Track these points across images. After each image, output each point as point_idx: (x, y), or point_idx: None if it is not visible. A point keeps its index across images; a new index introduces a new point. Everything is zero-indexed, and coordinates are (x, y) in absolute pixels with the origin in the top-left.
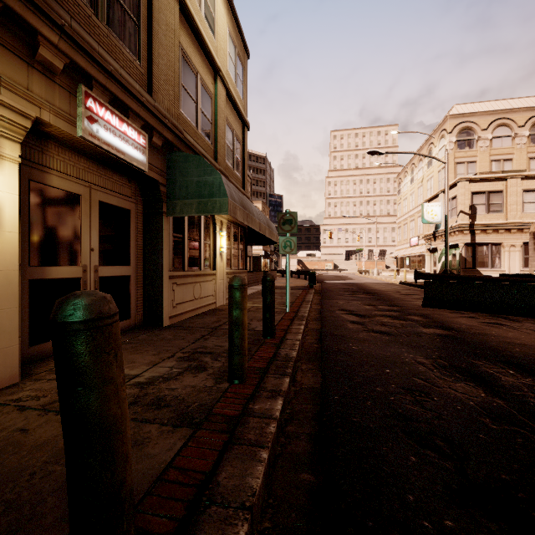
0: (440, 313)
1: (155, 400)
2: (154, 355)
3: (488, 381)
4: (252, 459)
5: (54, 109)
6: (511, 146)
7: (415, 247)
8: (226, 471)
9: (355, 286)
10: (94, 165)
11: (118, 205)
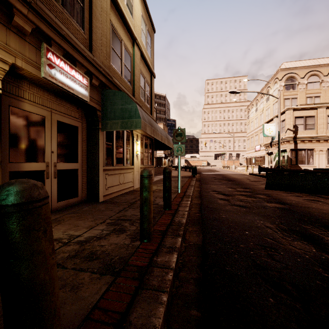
0: (277, 193)
1: (90, 254)
2: (91, 221)
3: (316, 240)
4: (155, 301)
5: (25, 58)
6: (319, 88)
7: (258, 151)
8: (136, 312)
9: (221, 176)
10: (53, 97)
11: (70, 123)
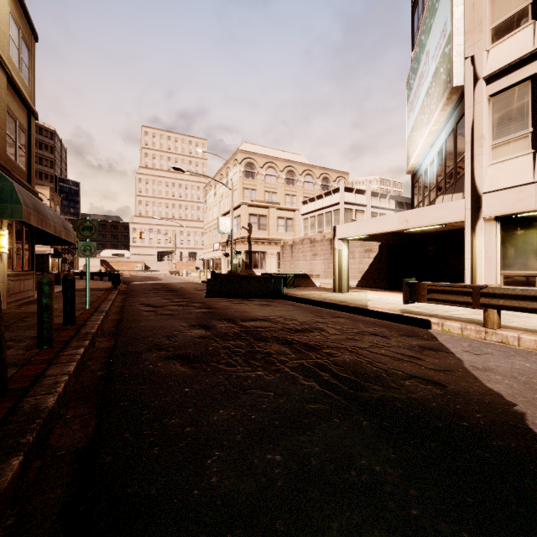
0: (214, 301)
1: None
2: None
3: (211, 327)
4: (66, 366)
5: None
6: (276, 183)
7: (217, 251)
8: (52, 371)
9: (162, 285)
10: None
11: None
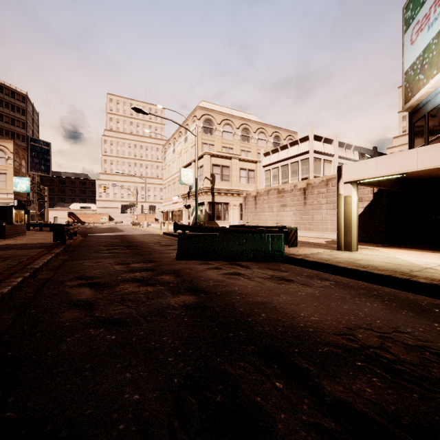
0: (191, 267)
1: None
2: None
3: None
4: None
5: None
6: (232, 140)
7: (176, 203)
8: None
9: (121, 238)
10: None
11: None
